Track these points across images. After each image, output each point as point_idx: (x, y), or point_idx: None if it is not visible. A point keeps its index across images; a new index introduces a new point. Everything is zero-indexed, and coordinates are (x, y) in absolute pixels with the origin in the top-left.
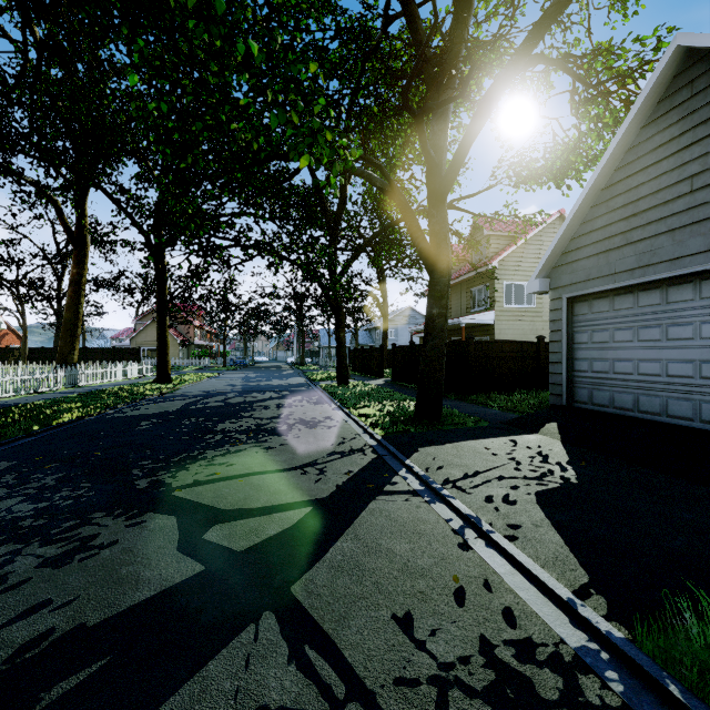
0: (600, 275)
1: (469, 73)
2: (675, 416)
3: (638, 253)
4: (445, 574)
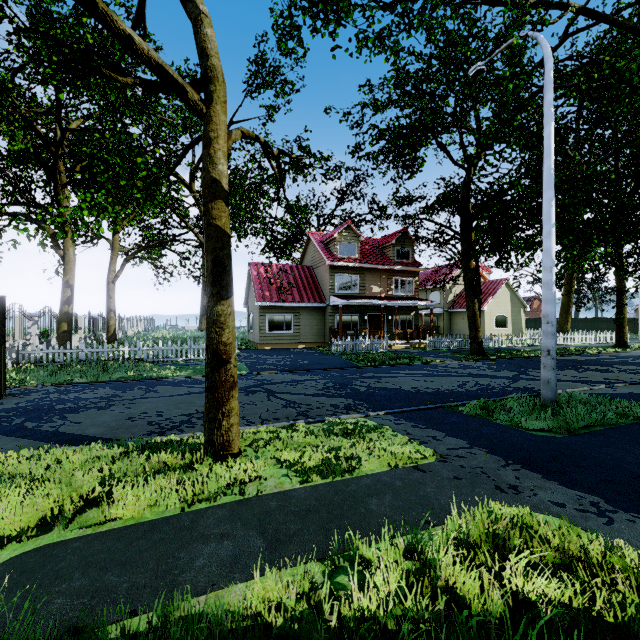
0: None
1: None
2: None
3: None
4: None
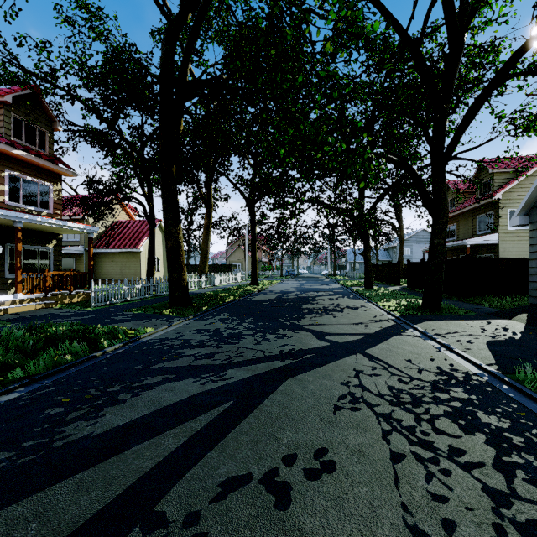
0: None
1: (456, 103)
2: None
3: None
4: (427, 355)
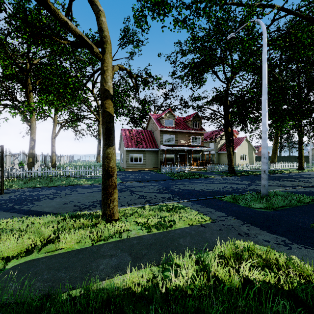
0: None
1: None
2: None
3: None
4: None
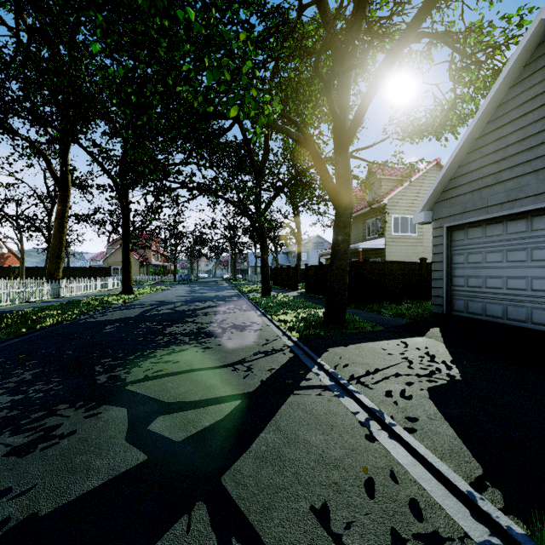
0: (475, 208)
1: (369, 44)
2: (538, 323)
3: (507, 190)
4: (355, 464)
